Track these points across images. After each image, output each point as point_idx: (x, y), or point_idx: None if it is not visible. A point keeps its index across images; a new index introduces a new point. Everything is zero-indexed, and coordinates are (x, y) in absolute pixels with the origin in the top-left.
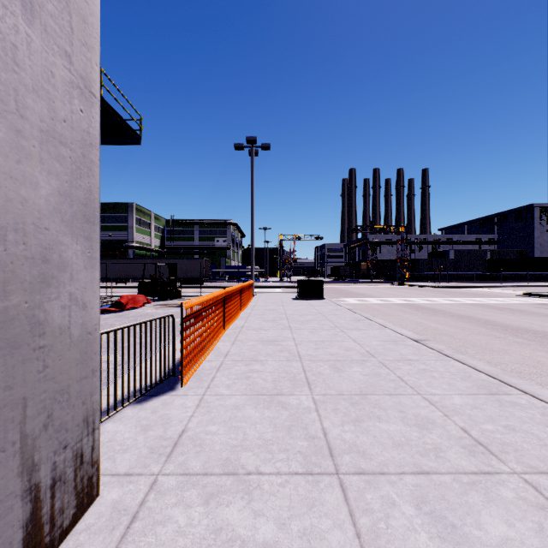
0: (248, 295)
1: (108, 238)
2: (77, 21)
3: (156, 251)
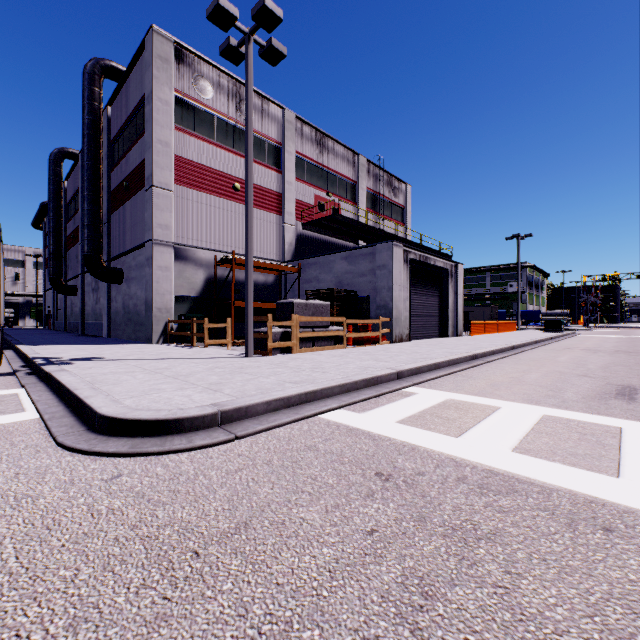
0: (507, 328)
1: None
2: (461, 295)
3: None
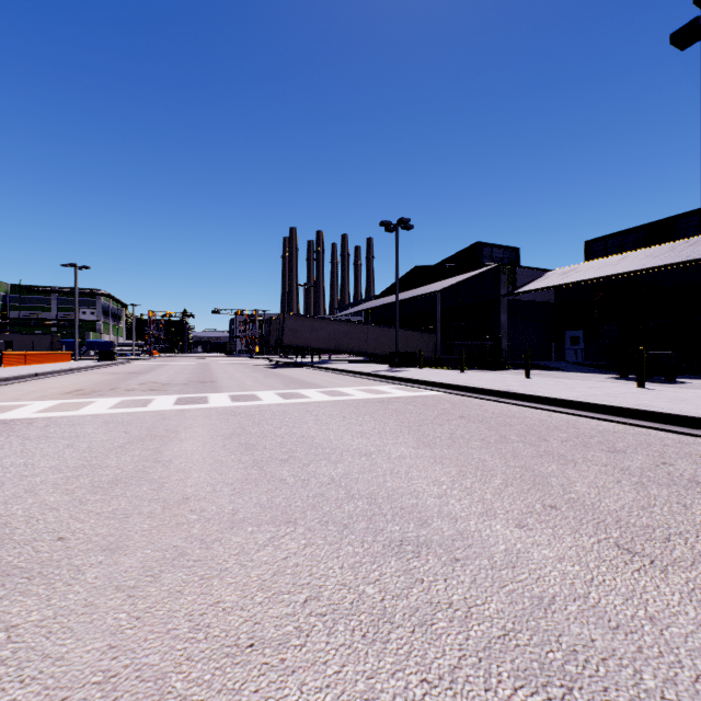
0: (60, 359)
1: None
2: None
3: None
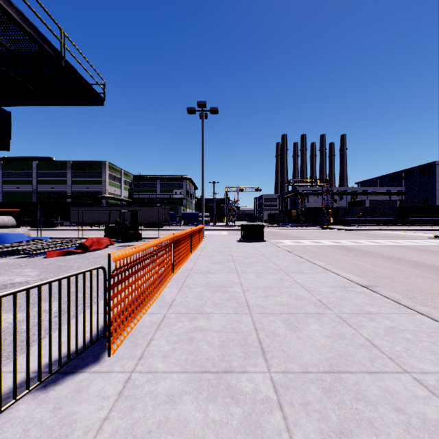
0: (199, 238)
1: (86, 190)
2: None
3: (125, 200)
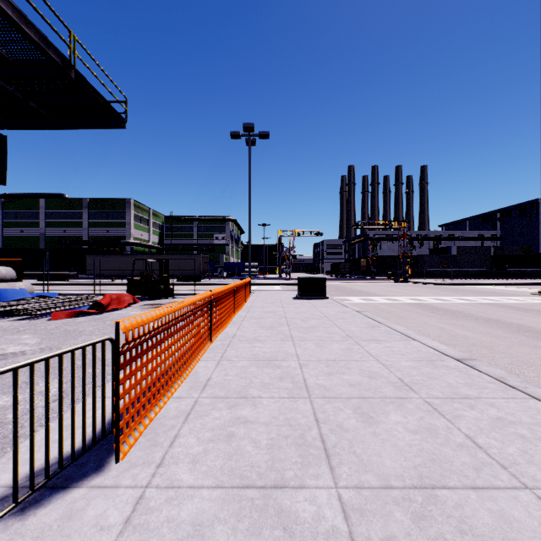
0: (244, 295)
1: (105, 234)
2: None
3: (154, 247)
